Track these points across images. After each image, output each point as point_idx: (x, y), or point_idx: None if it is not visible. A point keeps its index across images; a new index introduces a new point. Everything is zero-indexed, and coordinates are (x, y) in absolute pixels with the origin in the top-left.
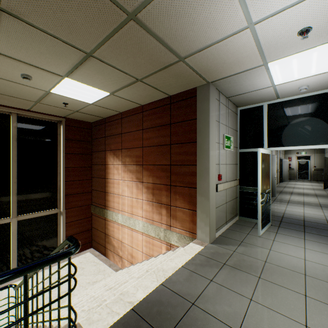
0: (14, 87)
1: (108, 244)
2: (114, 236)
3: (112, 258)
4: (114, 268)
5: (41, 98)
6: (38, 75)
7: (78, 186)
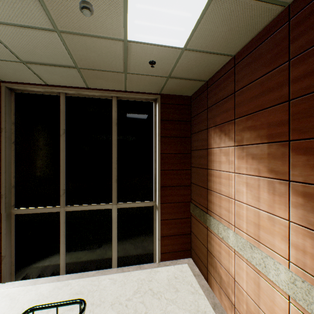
0: (93, 49)
1: (212, 267)
2: (220, 260)
3: (217, 293)
4: None
5: (125, 63)
6: None
7: (174, 177)
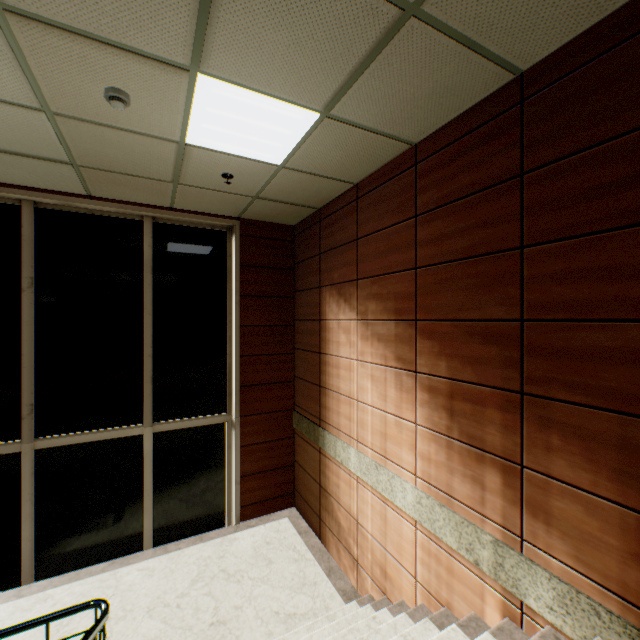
0: (116, 144)
1: (327, 513)
2: (338, 498)
3: (335, 551)
4: (337, 583)
5: (178, 170)
6: (138, 84)
7: (266, 367)
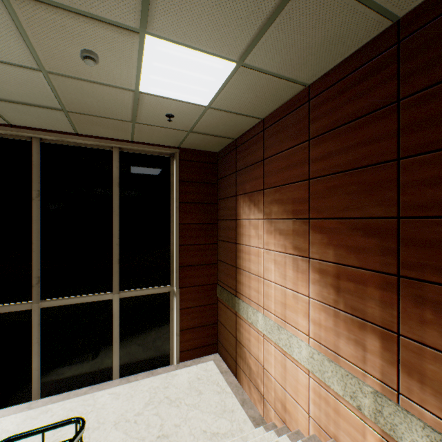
0: (91, 94)
1: (241, 359)
2: (249, 349)
3: (247, 387)
4: (249, 411)
5: (135, 112)
6: (103, 46)
7: (197, 253)
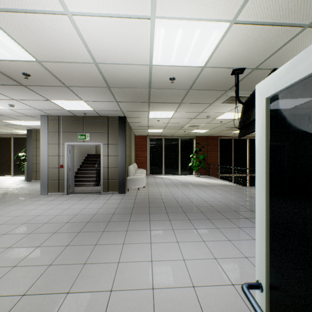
0: None
1: None
2: None
3: None
4: None
5: None
6: None
7: None
